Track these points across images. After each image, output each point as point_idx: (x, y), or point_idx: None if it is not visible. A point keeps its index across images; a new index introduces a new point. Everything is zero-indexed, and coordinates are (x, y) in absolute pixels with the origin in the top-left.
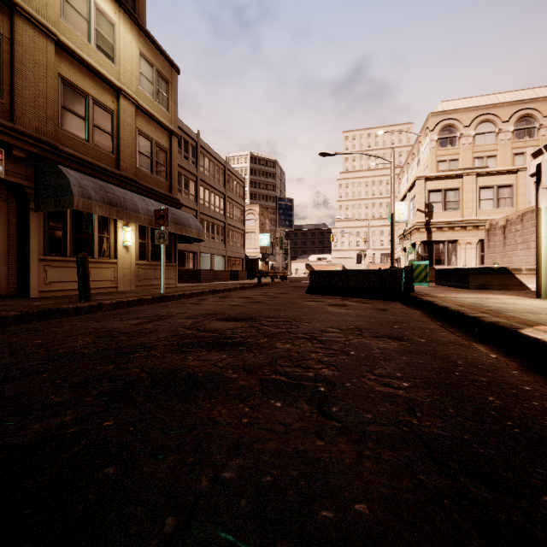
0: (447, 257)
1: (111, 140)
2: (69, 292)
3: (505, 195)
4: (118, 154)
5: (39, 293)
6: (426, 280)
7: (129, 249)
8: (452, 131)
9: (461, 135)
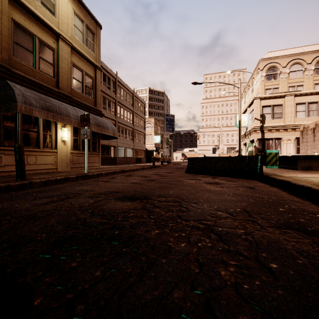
0: (274, 149)
1: (53, 68)
2: None
3: (313, 108)
4: (58, 78)
5: None
6: (276, 164)
7: (66, 143)
8: (275, 70)
9: (281, 72)
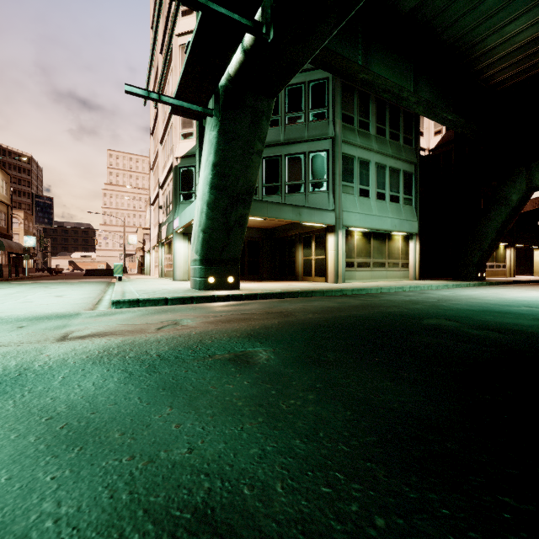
0: None
1: None
2: None
3: None
4: None
5: None
6: None
7: None
8: None
9: None
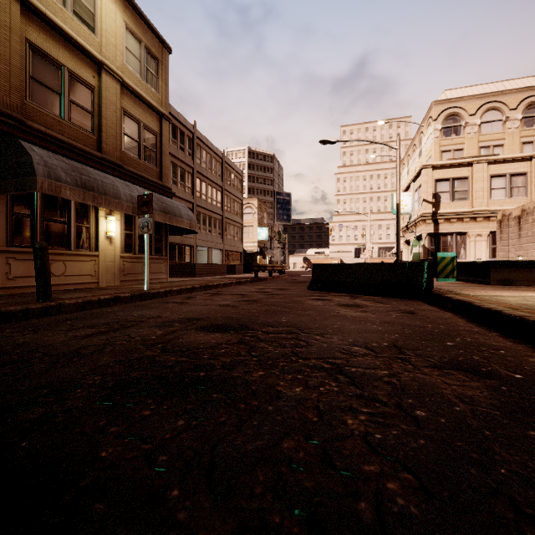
0: (455, 250)
1: (91, 119)
2: None
3: (518, 184)
4: (100, 135)
5: (1, 290)
6: (452, 275)
7: (113, 241)
8: (457, 119)
9: (466, 124)
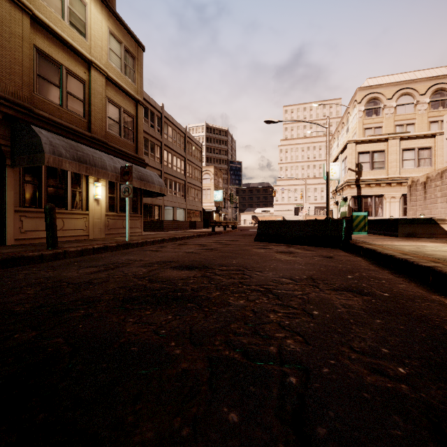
0: (374, 209)
1: (83, 106)
2: (44, 240)
3: (425, 156)
4: (89, 118)
5: (15, 241)
6: (364, 229)
7: (99, 202)
8: (377, 103)
9: (385, 106)
